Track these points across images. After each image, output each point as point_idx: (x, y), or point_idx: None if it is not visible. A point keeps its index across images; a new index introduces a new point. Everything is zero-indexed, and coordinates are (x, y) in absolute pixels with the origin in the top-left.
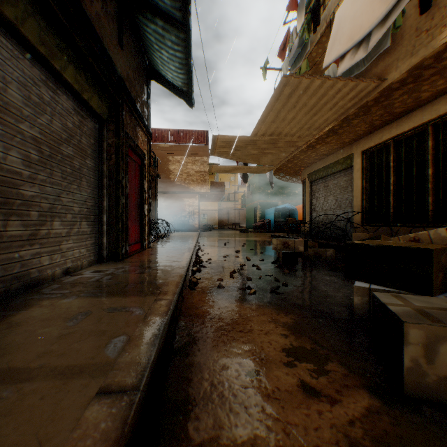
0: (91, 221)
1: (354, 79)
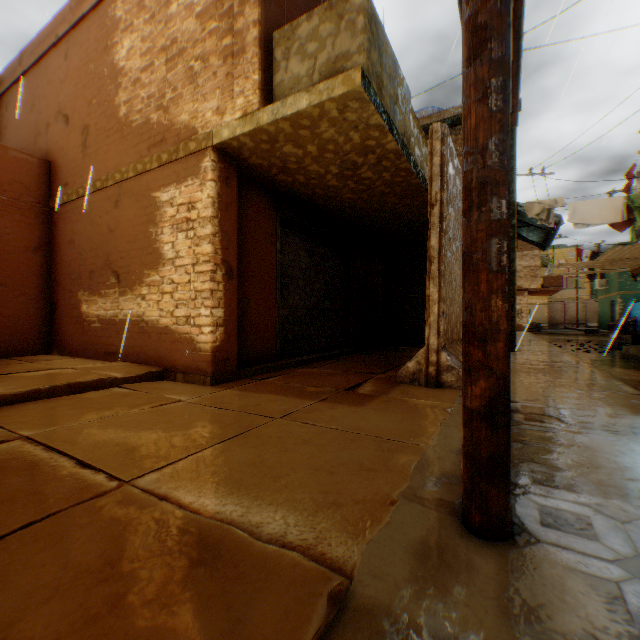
0: None
1: None
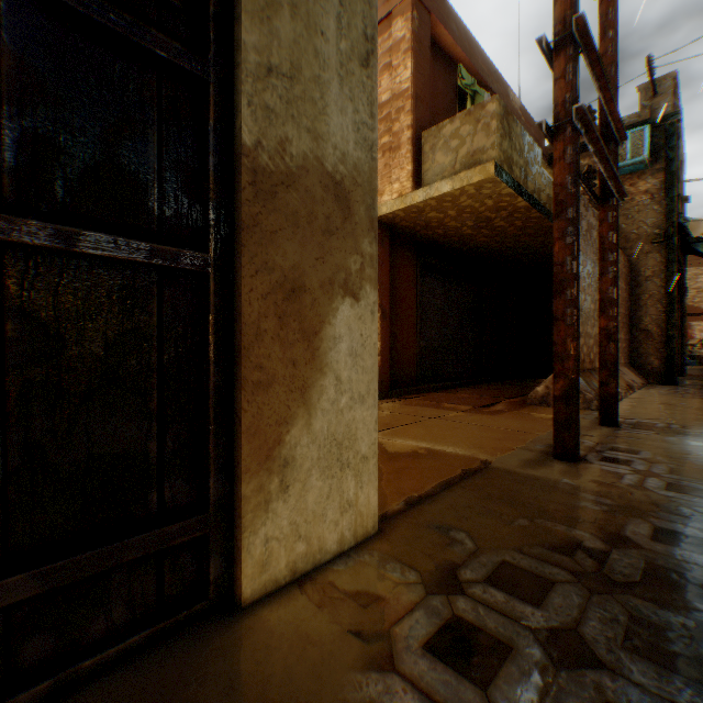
0: None
1: None
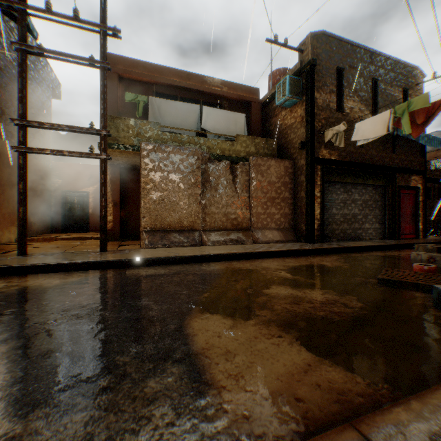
0: (379, 223)
1: None
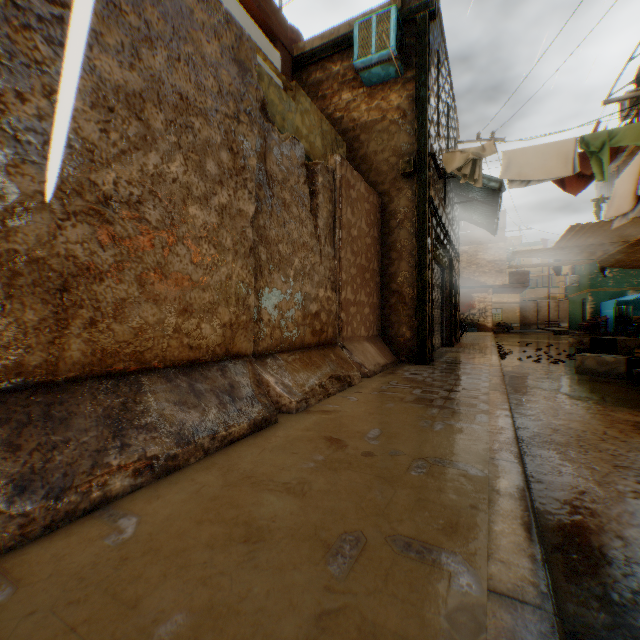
0: (440, 324)
1: (638, 217)
